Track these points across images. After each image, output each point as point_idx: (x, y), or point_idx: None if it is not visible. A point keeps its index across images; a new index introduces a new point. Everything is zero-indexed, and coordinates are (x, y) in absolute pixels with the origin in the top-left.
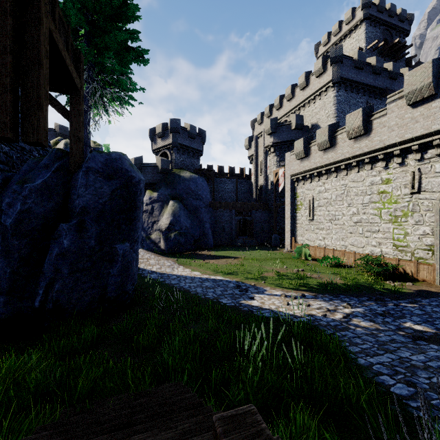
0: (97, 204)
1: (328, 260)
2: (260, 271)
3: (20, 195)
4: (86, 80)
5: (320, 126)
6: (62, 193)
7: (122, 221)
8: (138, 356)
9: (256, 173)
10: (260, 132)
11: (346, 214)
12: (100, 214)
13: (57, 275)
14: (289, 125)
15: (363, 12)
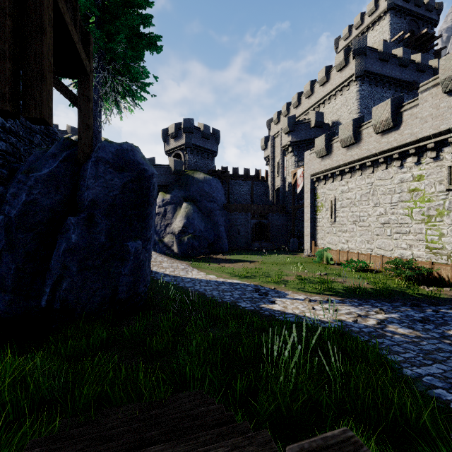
0: (107, 197)
1: (353, 264)
2: (280, 275)
3: (25, 185)
4: (97, 68)
5: (341, 123)
6: (70, 185)
7: (133, 217)
8: (151, 361)
9: (273, 175)
10: (277, 132)
11: (372, 215)
12: (110, 208)
13: (65, 272)
14: (308, 123)
15: (387, 2)
